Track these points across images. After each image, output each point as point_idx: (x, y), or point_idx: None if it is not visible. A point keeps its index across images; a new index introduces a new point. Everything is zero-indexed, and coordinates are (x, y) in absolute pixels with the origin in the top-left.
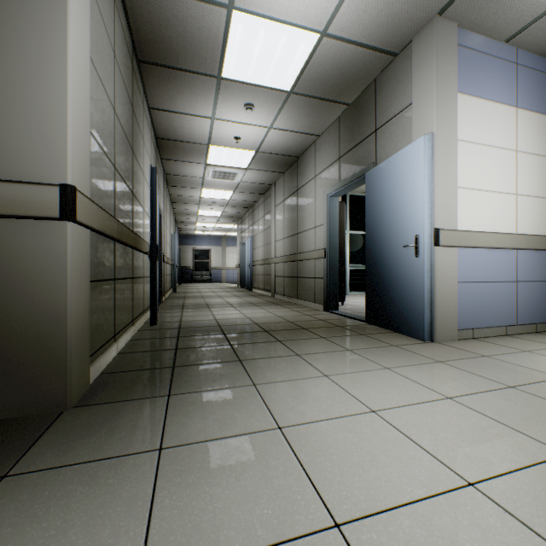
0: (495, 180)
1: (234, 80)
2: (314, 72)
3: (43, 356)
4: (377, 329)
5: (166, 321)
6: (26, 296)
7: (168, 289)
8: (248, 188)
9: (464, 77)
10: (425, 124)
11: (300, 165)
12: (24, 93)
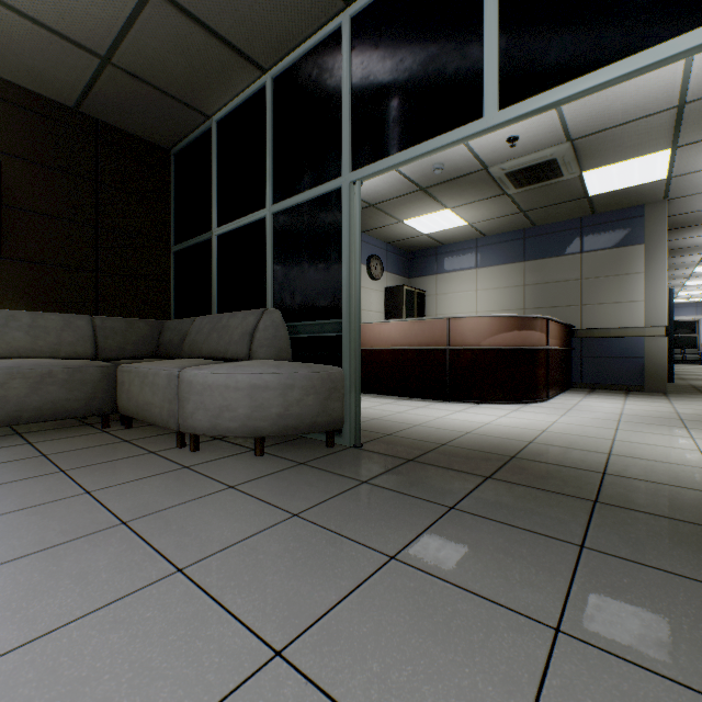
0: None
1: None
2: None
3: (657, 376)
4: None
5: (675, 383)
6: (652, 359)
7: None
8: None
9: None
10: None
11: None
12: (651, 301)
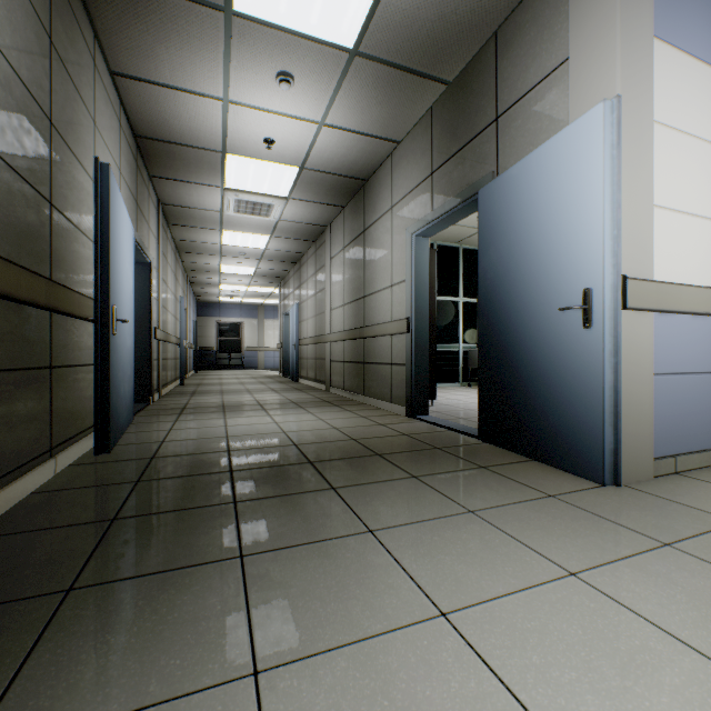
0: (705, 198)
1: (255, 20)
2: (395, 11)
3: None
4: (503, 454)
5: (137, 441)
6: None
7: (170, 380)
8: (292, 230)
9: (661, 10)
10: (597, 90)
11: (369, 192)
12: None
